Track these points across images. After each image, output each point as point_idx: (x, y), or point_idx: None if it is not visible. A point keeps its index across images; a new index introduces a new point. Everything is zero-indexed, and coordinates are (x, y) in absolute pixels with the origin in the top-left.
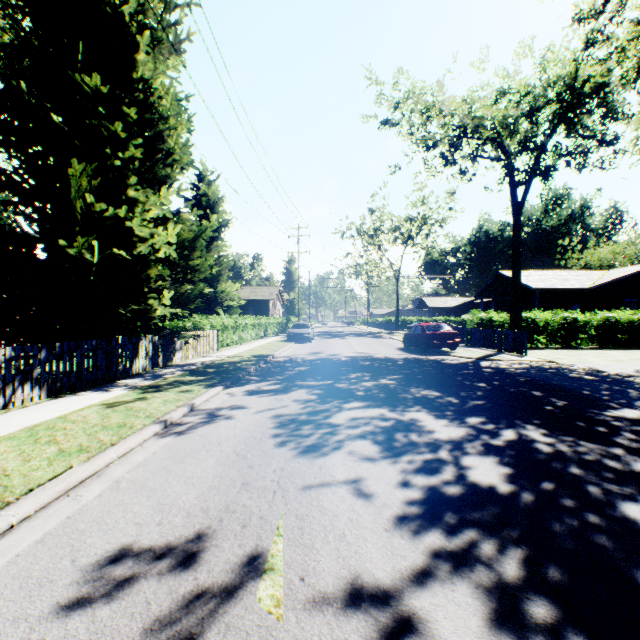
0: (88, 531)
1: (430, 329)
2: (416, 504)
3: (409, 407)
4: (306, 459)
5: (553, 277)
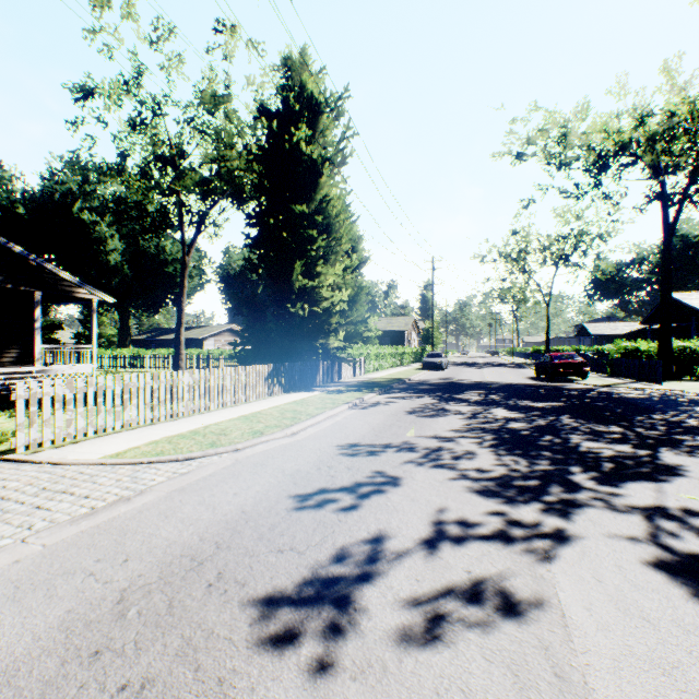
0: (345, 424)
1: (558, 358)
2: (471, 428)
3: (498, 407)
4: (426, 417)
5: None
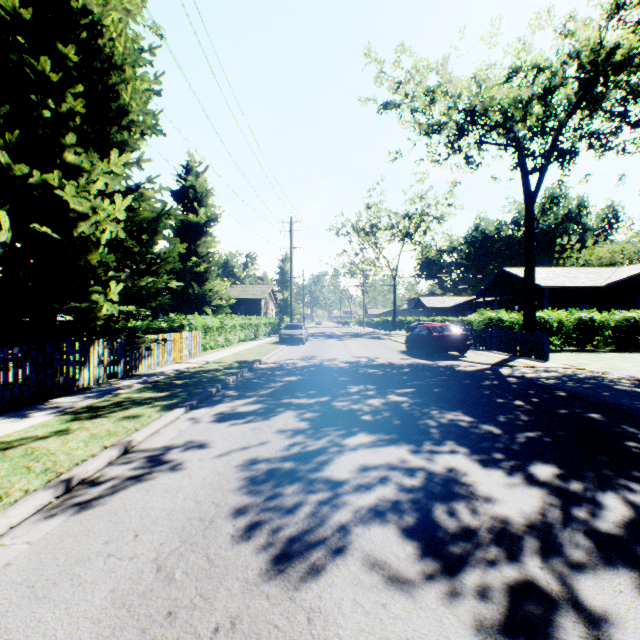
0: None
1: (437, 330)
2: None
3: (438, 444)
4: (283, 585)
5: (561, 275)
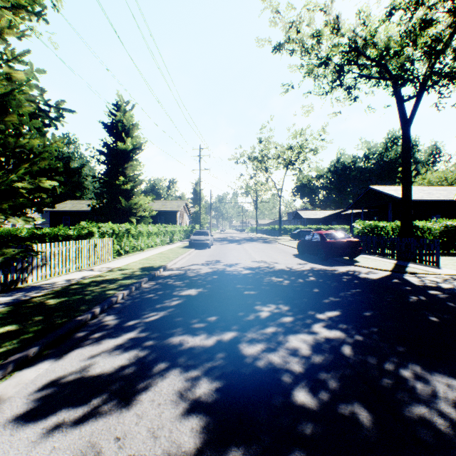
0: None
1: (330, 237)
2: None
3: None
4: None
5: (418, 191)
